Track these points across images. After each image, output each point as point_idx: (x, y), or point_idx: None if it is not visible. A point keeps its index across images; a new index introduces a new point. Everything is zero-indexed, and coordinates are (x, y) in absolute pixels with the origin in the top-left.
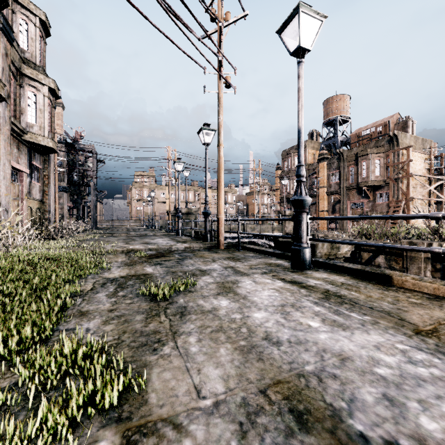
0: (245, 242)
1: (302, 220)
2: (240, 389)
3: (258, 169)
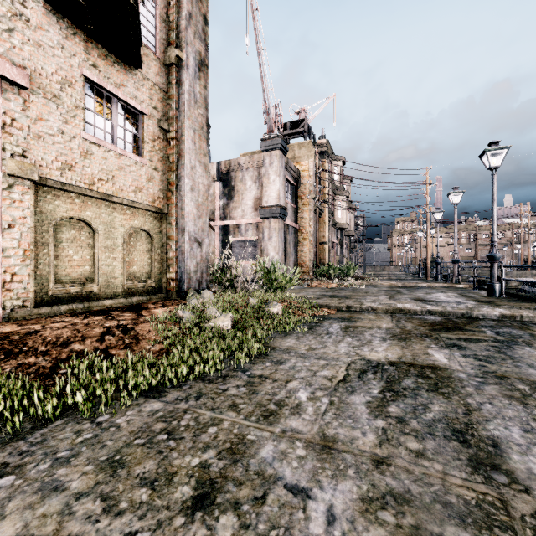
0: (521, 290)
1: (437, 268)
2: None
3: (526, 212)
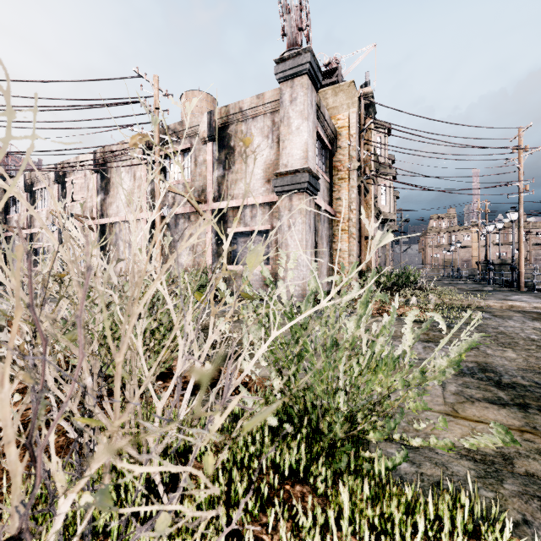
0: None
1: None
2: (497, 299)
3: None
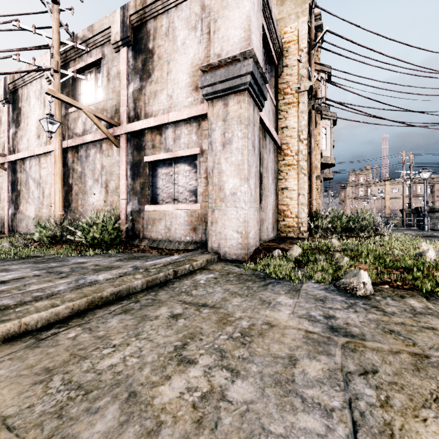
0: None
1: None
2: None
3: None
